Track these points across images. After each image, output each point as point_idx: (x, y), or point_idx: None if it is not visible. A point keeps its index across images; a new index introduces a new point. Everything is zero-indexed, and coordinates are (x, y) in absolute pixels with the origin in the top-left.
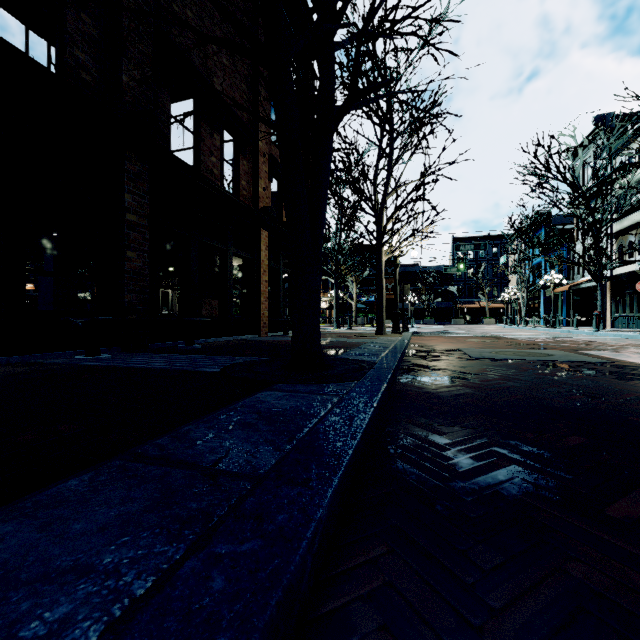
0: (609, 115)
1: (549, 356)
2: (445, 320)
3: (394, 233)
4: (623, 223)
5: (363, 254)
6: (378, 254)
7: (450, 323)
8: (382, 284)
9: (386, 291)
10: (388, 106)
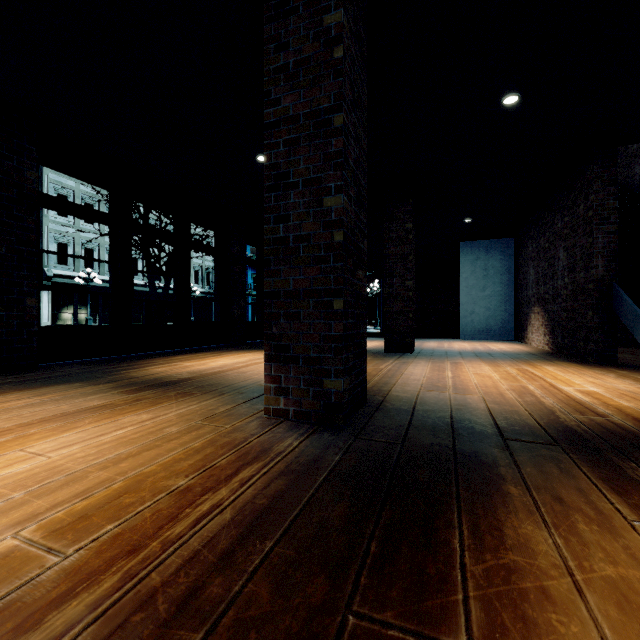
0: None
1: None
2: None
3: None
4: None
5: None
6: None
7: None
8: None
9: None
10: None
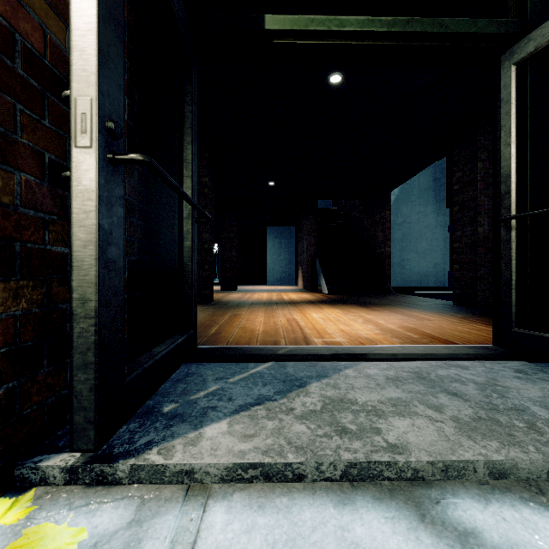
0: None
1: None
2: None
3: None
4: None
5: None
6: None
7: None
8: None
9: None
10: None
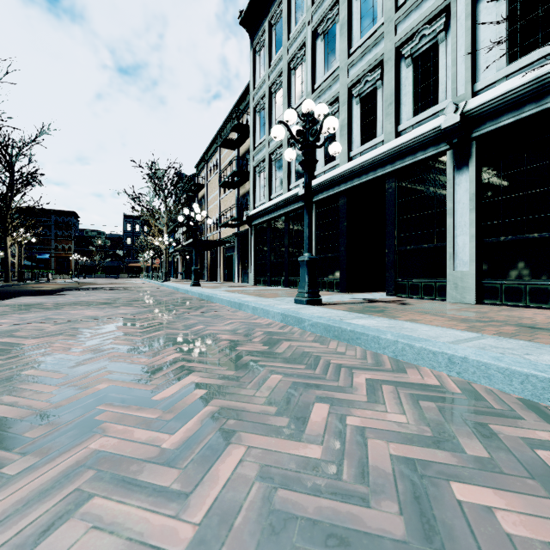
0: (182, 174)
1: (62, 286)
2: (113, 275)
3: (14, 231)
4: (185, 229)
5: (38, 216)
6: (4, 240)
7: (117, 277)
8: (8, 256)
9: (63, 250)
10: (11, 165)
